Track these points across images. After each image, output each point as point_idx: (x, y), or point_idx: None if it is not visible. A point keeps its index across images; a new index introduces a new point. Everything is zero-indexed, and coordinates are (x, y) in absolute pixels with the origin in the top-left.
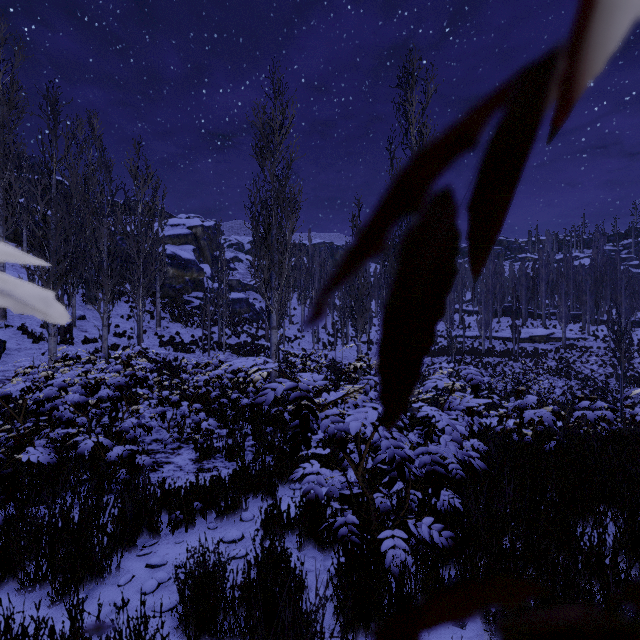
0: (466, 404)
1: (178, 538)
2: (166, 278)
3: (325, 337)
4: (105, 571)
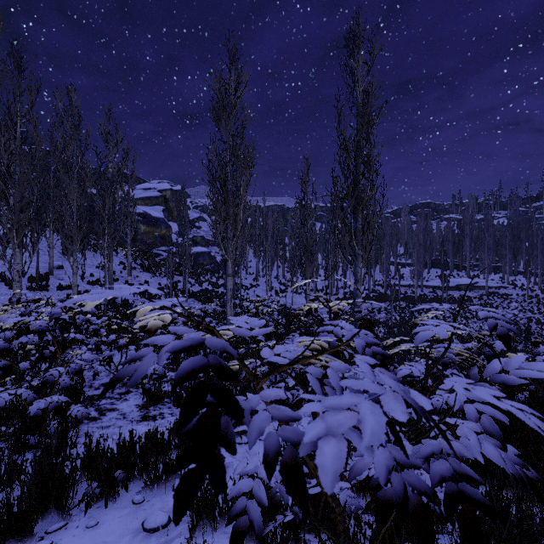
0: (522, 373)
1: (93, 518)
2: (138, 234)
3: (277, 286)
4: None
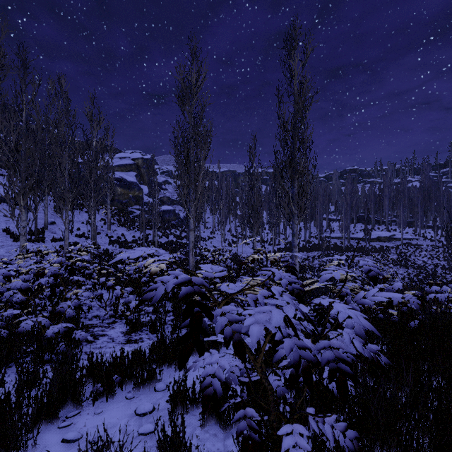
0: (373, 298)
1: (98, 408)
2: (115, 195)
3: (230, 237)
4: (21, 448)
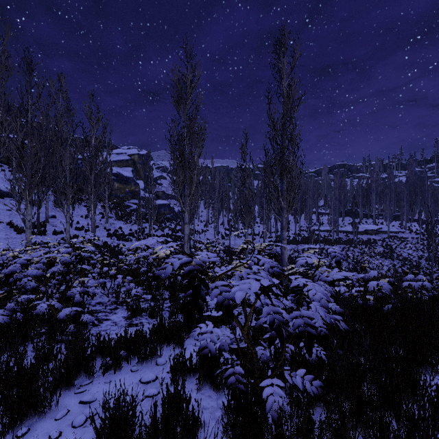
0: (333, 276)
1: (108, 378)
2: (113, 190)
3: (223, 231)
4: (46, 407)
